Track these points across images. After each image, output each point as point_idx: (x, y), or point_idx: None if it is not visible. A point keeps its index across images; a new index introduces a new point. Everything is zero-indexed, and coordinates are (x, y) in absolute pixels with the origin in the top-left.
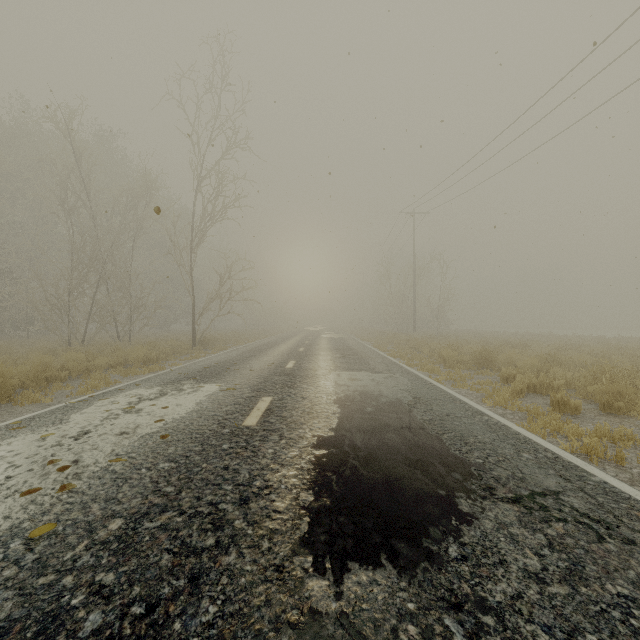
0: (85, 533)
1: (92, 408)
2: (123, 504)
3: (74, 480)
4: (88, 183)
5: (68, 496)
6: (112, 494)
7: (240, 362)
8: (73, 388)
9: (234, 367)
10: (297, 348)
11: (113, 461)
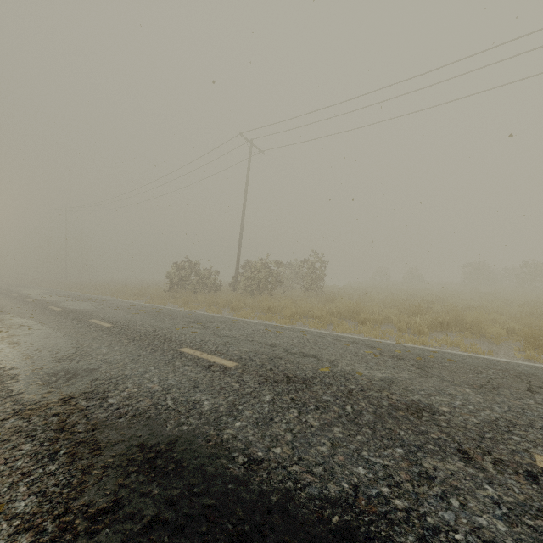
0: None
1: None
2: None
3: None
4: None
5: None
6: None
7: None
8: None
9: None
10: None
11: None
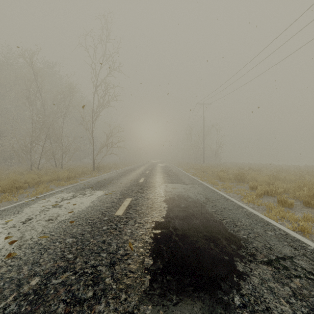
0: (15, 287)
1: (36, 204)
2: (42, 266)
3: (17, 250)
4: (40, 88)
5: (11, 261)
6: (37, 259)
7: (116, 179)
8: (29, 192)
9: (113, 181)
10: (145, 171)
11: (41, 237)
